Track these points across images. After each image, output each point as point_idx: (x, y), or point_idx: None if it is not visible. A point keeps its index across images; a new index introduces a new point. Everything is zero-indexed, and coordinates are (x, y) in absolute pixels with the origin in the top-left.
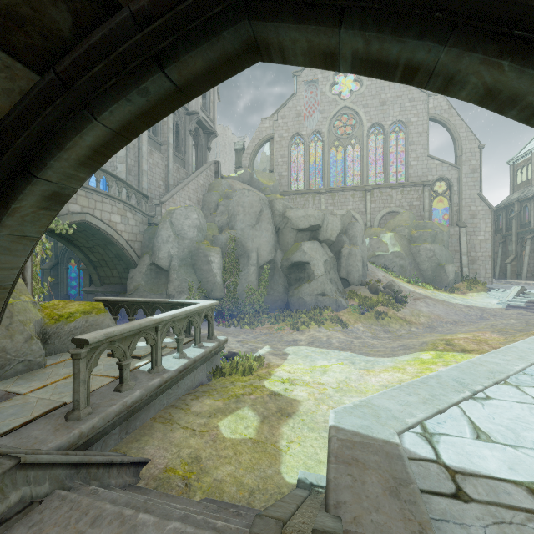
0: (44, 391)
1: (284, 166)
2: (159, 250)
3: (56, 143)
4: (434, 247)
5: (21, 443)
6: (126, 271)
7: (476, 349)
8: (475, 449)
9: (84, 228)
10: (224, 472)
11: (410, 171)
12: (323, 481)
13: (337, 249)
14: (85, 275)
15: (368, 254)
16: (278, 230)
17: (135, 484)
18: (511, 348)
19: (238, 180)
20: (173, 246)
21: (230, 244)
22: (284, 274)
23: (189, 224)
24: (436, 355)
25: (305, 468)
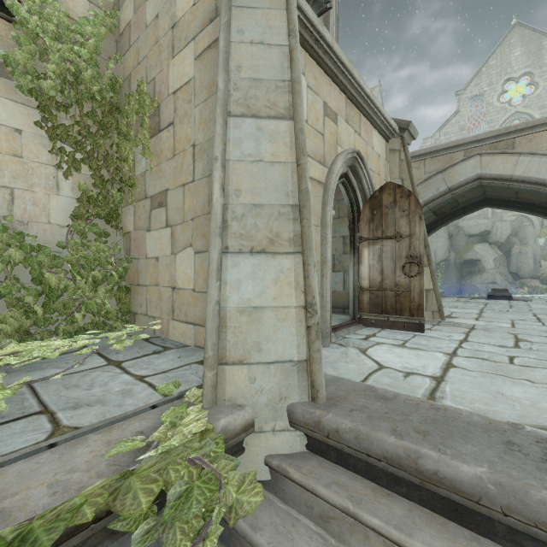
0: None
1: None
2: None
3: (435, 228)
4: None
5: None
6: None
7: None
8: None
9: None
10: None
11: None
12: None
13: (506, 249)
14: None
15: (543, 252)
16: (451, 237)
17: None
18: None
19: None
20: None
21: None
22: (456, 269)
23: None
24: None
25: None
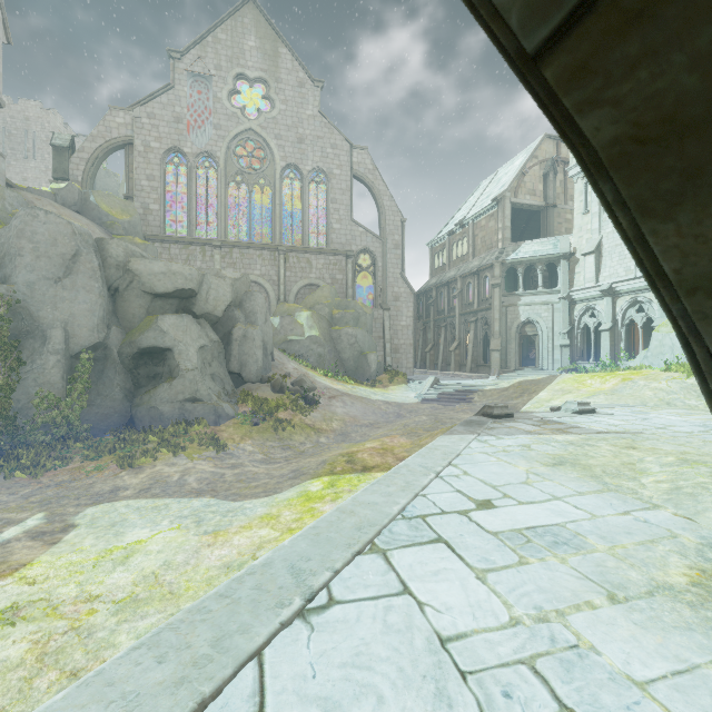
0: None
1: (152, 194)
2: None
3: None
4: (356, 332)
5: None
6: None
7: (378, 464)
8: None
9: None
10: None
11: (332, 235)
12: None
13: (227, 330)
14: None
15: (278, 338)
16: (115, 292)
17: None
18: (402, 468)
19: (52, 199)
20: None
21: None
22: (125, 369)
23: None
24: (330, 482)
25: None
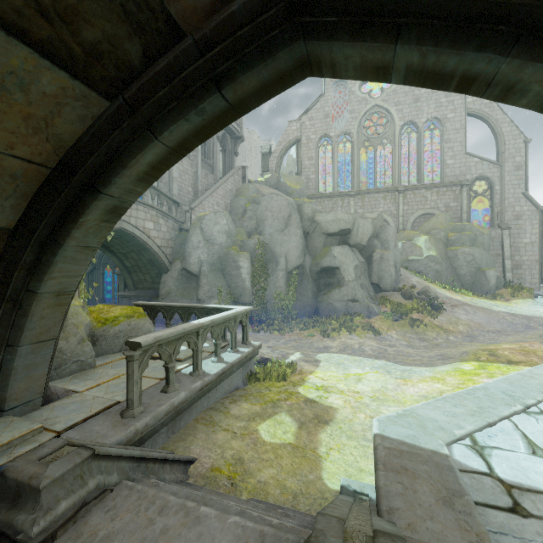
0: (98, 390)
1: (311, 169)
2: (190, 256)
3: (121, 161)
4: (473, 251)
5: (85, 436)
6: (158, 276)
7: (523, 360)
8: (531, 464)
9: (120, 235)
10: (267, 475)
11: (446, 170)
12: (366, 488)
13: (368, 254)
14: (120, 280)
15: (400, 258)
16: (307, 235)
17: (185, 481)
18: None
19: (265, 184)
20: (203, 252)
21: (259, 249)
22: (313, 280)
23: (219, 229)
24: (479, 365)
25: (347, 475)
